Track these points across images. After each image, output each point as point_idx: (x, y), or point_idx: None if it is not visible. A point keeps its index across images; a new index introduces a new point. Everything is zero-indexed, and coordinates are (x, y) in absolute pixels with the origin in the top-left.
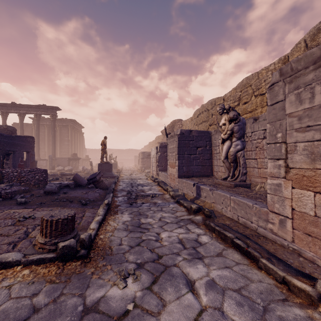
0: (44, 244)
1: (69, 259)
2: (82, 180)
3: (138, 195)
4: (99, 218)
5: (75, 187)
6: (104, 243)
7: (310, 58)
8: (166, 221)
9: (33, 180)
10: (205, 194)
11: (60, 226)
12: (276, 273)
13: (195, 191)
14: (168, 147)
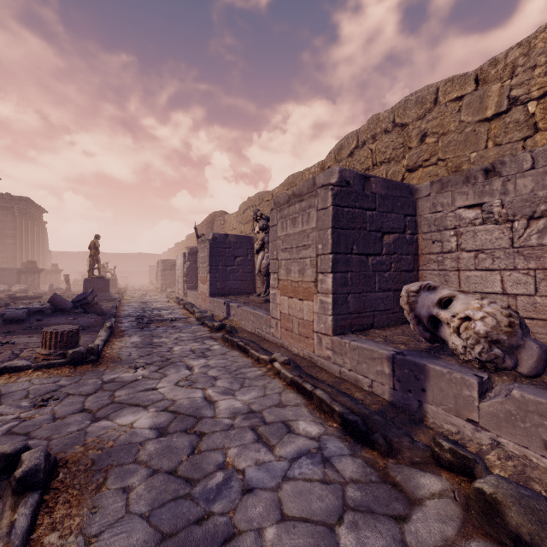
0: (49, 355)
1: (80, 363)
2: (65, 303)
3: (152, 320)
4: (102, 338)
5: (54, 313)
6: (112, 355)
7: (285, 198)
8: (182, 339)
9: None
10: (233, 312)
11: (66, 338)
12: (255, 356)
13: (225, 311)
14: (199, 255)
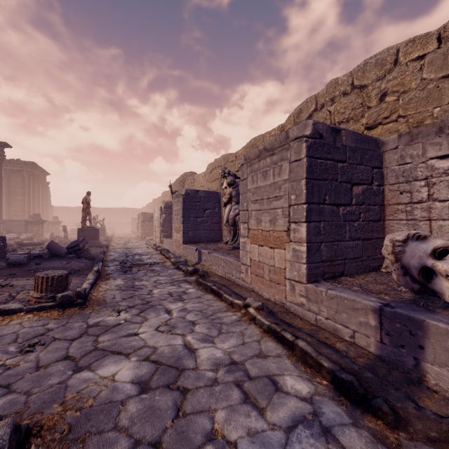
0: (41, 298)
1: (68, 306)
2: (60, 249)
3: (134, 264)
4: (90, 281)
5: (51, 258)
6: (98, 298)
7: (256, 153)
8: (160, 283)
9: None
10: (205, 258)
11: (56, 283)
12: (229, 300)
13: (197, 257)
14: (173, 209)
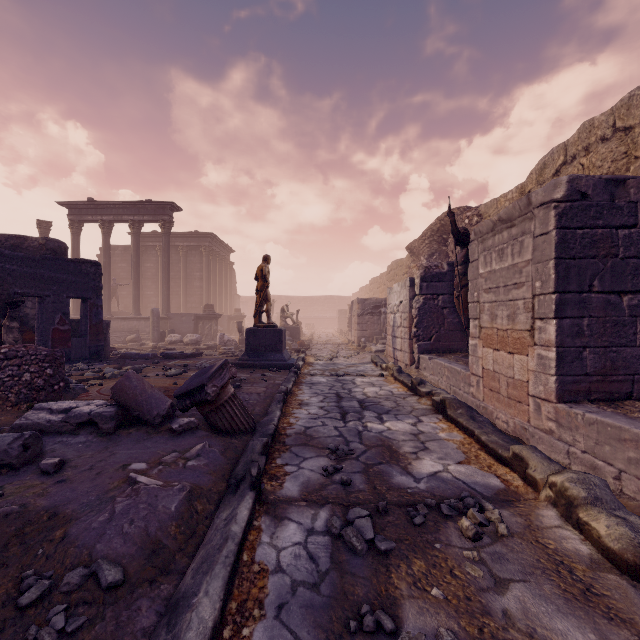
0: None
1: None
2: (147, 402)
3: (384, 507)
4: None
5: (121, 430)
6: None
7: None
8: None
9: (16, 386)
10: None
11: None
12: None
13: None
14: (476, 271)
